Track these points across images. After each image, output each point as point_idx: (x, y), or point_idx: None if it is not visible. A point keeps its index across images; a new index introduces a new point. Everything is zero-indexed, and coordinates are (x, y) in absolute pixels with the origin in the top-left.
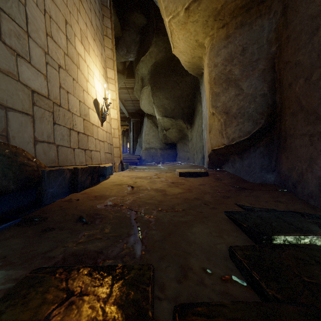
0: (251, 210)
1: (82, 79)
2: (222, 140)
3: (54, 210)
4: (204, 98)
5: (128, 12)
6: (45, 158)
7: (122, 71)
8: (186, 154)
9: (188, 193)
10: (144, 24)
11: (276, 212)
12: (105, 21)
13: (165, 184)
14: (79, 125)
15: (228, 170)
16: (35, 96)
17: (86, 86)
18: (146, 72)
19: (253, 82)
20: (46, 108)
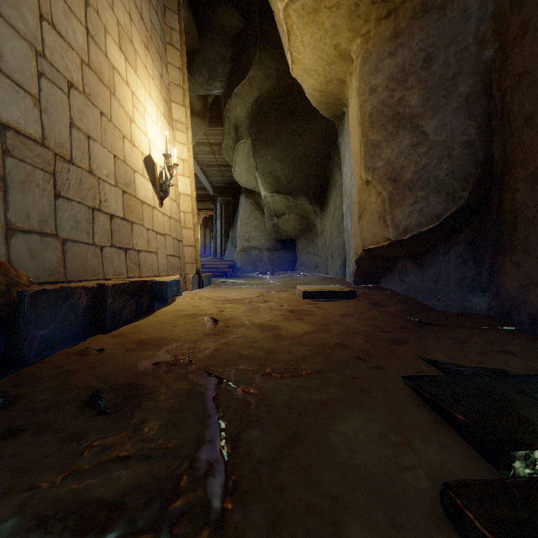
0: (457, 373)
1: (120, 117)
2: (384, 232)
3: (42, 377)
4: (347, 157)
5: (210, 6)
6: (33, 266)
7: (201, 114)
8: (313, 258)
9: (323, 333)
10: (239, 28)
11: (512, 378)
12: (168, 18)
13: (278, 314)
14: (114, 202)
15: (392, 288)
16: (11, 137)
17: (129, 129)
18: (243, 115)
19: (446, 119)
20: (37, 163)
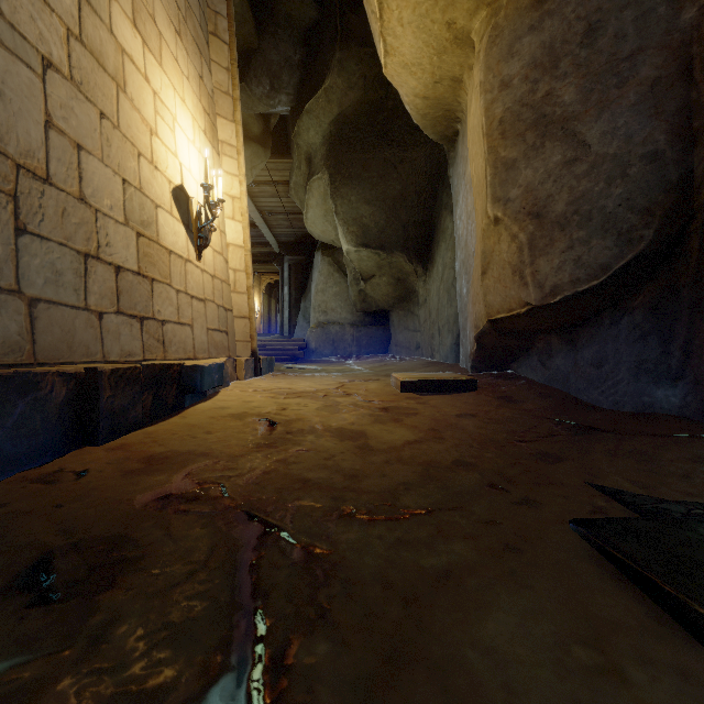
0: (661, 514)
1: (133, 124)
2: (521, 293)
3: None
4: (462, 193)
5: None
6: None
7: (261, 139)
8: (412, 336)
9: (434, 443)
10: (312, 19)
11: None
12: None
13: (365, 413)
14: (122, 247)
15: (529, 376)
16: None
17: (149, 144)
18: (317, 141)
19: (619, 120)
20: None
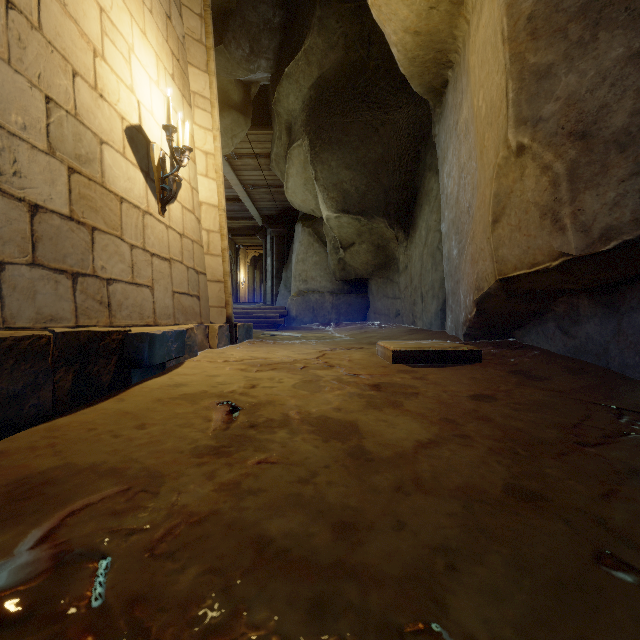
0: None
1: (66, 35)
2: (554, 241)
3: None
4: (453, 146)
5: None
6: None
7: (242, 108)
8: (392, 303)
9: (458, 446)
10: None
11: None
12: None
13: (353, 393)
14: (43, 182)
15: (541, 345)
16: None
17: (91, 66)
18: (297, 107)
19: None
20: None
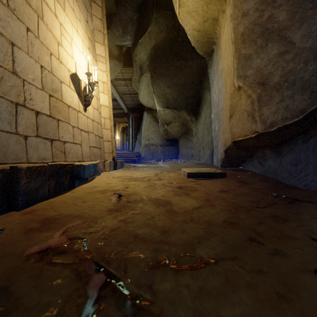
0: None
1: (48, 38)
2: (253, 126)
3: None
4: (216, 80)
5: None
6: None
7: (118, 58)
8: (189, 150)
9: (209, 208)
10: None
11: None
12: None
13: (169, 190)
14: (40, 101)
15: (252, 170)
16: None
17: (57, 50)
18: (145, 58)
19: (313, 28)
20: None
